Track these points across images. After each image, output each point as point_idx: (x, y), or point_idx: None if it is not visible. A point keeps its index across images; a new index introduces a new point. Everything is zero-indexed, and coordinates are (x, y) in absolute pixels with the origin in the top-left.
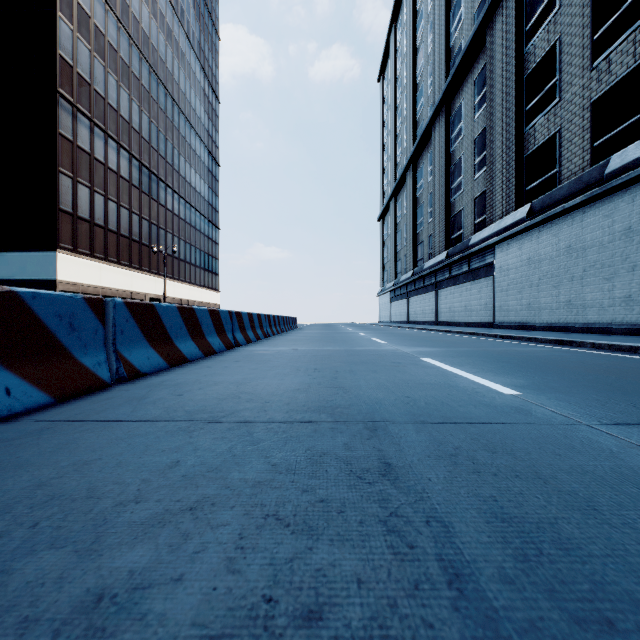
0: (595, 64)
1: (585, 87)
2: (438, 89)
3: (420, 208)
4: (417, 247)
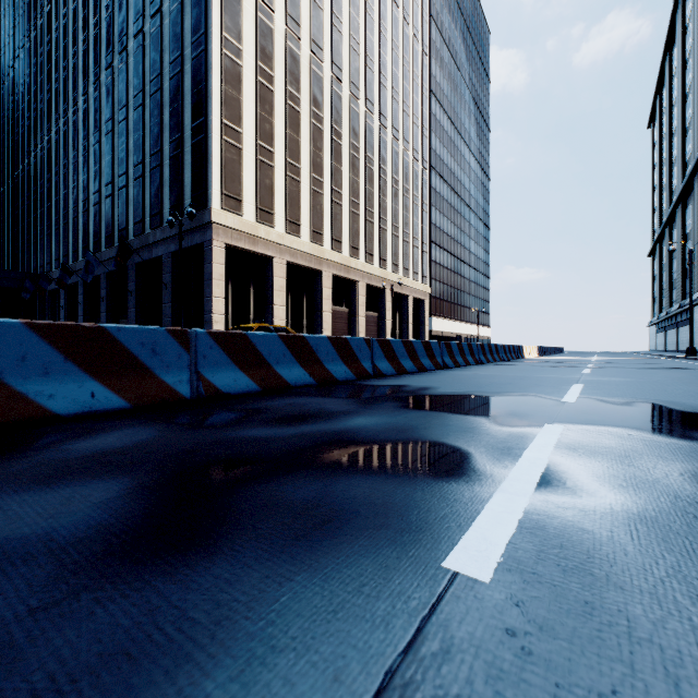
0: None
1: None
2: (678, 187)
3: (674, 262)
4: (672, 291)
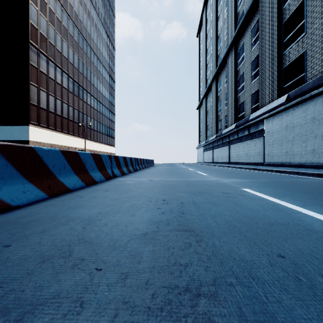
0: None
1: None
2: (230, 36)
3: (220, 101)
4: (218, 122)
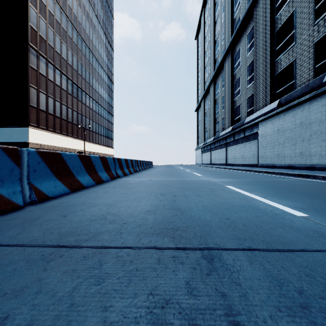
0: (316, 22)
1: (310, 35)
2: (227, 41)
3: (217, 104)
4: (216, 125)
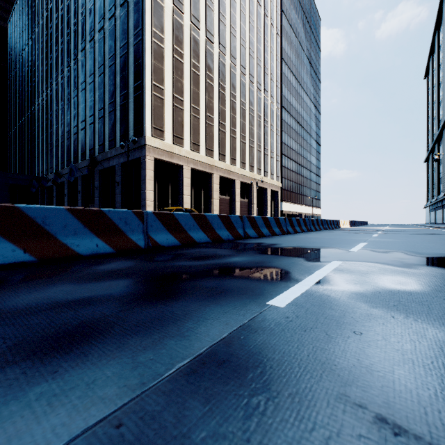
0: None
1: None
2: (443, 117)
3: (441, 166)
4: (440, 185)
